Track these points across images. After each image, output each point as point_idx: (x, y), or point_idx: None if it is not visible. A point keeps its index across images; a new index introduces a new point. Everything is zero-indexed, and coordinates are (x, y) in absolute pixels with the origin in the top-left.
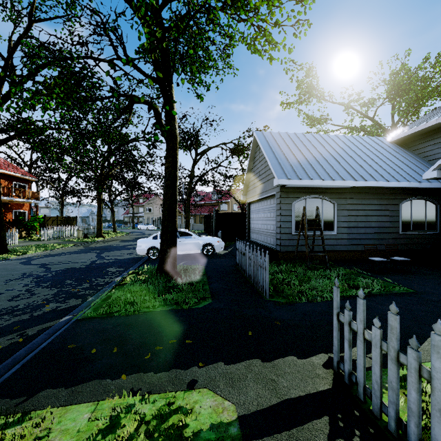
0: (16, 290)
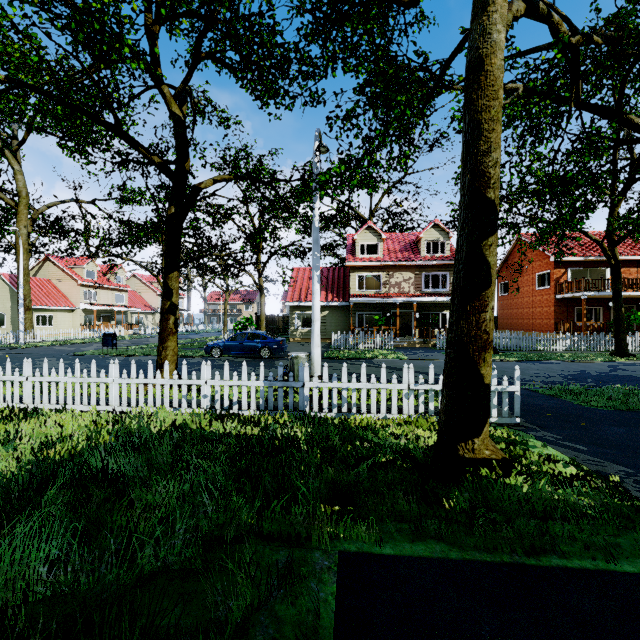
0: (547, 374)
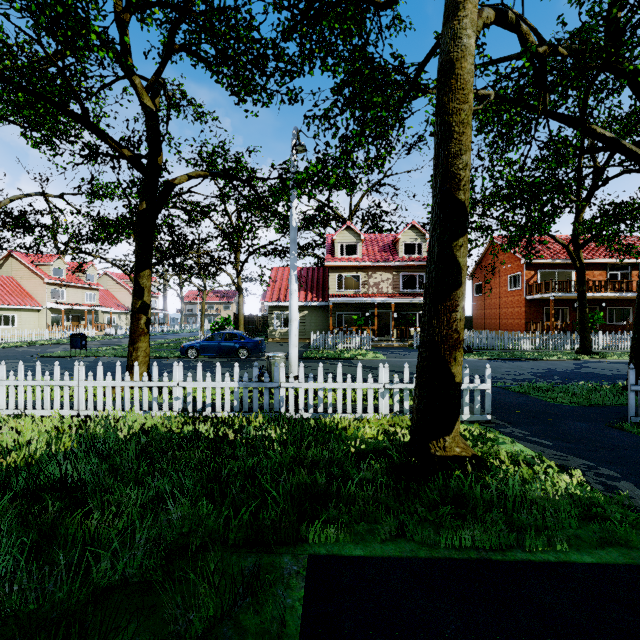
0: (518, 372)
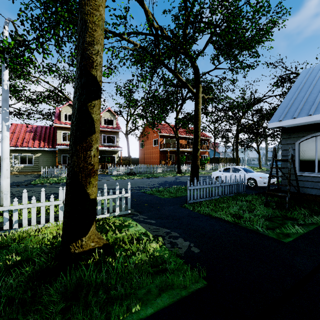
0: (153, 183)
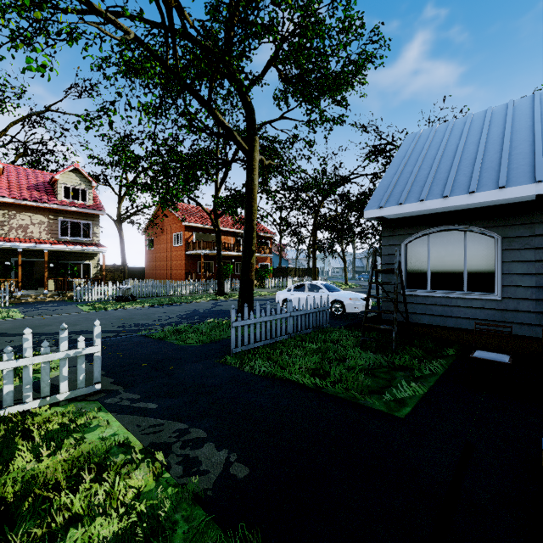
0: (169, 316)
